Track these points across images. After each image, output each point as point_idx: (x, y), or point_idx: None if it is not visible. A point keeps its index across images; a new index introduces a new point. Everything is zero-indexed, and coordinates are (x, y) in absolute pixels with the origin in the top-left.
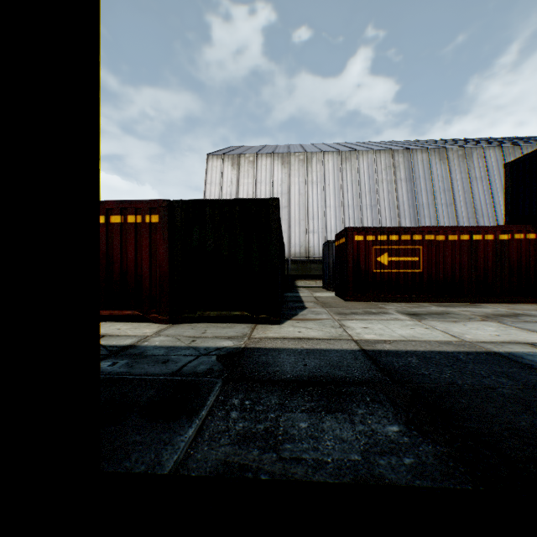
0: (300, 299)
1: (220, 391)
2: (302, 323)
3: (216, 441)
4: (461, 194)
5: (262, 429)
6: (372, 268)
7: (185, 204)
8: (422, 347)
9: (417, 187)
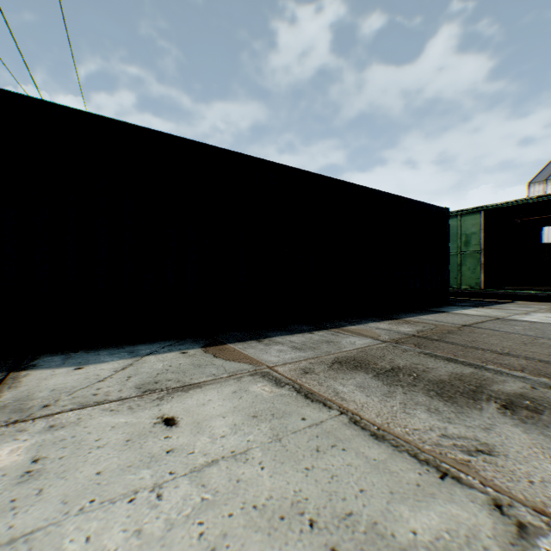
0: None
1: None
2: None
3: None
4: None
5: None
6: None
7: None
8: None
9: None
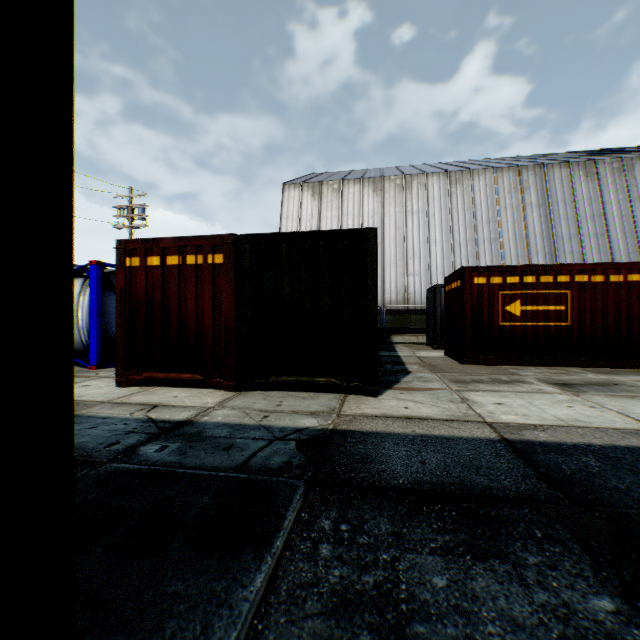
0: (400, 359)
1: (302, 502)
2: (408, 394)
3: (299, 606)
4: (616, 220)
5: (371, 584)
6: (497, 321)
7: (256, 239)
8: (596, 439)
9: (553, 213)
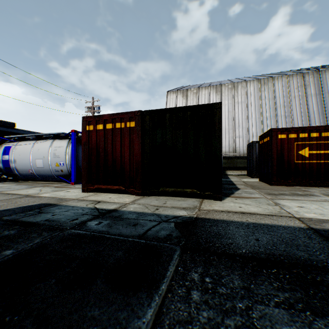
0: (232, 182)
1: (179, 260)
2: (240, 200)
3: None
4: None
5: (232, 327)
6: (293, 160)
7: (152, 113)
8: None
9: (325, 99)
